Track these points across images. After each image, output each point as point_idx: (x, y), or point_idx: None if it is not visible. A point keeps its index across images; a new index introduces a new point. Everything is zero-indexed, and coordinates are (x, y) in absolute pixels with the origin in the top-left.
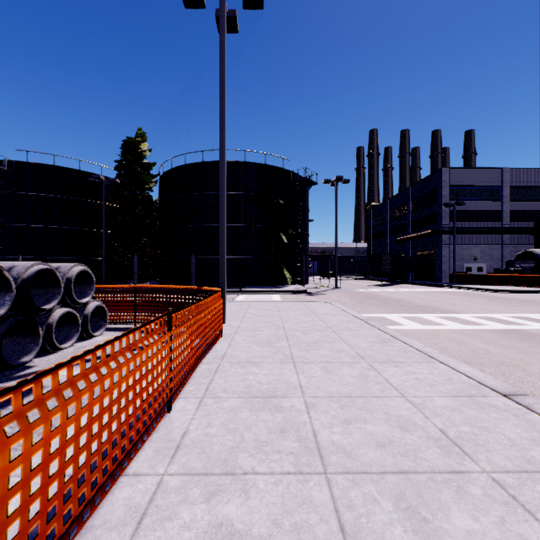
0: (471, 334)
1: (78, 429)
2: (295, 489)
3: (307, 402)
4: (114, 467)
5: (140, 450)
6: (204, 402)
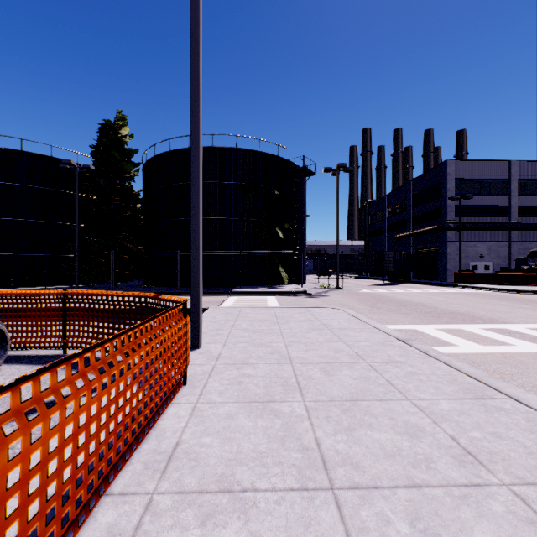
0: None
1: None
2: None
3: None
4: None
5: None
6: None
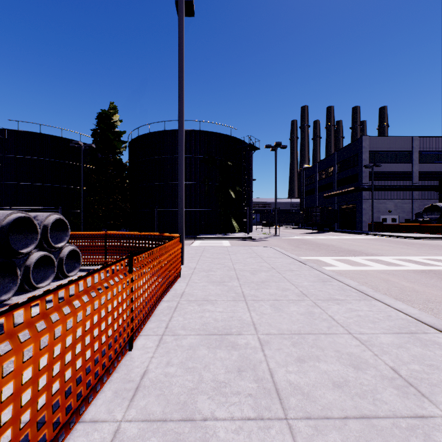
0: (395, 274)
1: (19, 386)
2: (257, 439)
3: (261, 340)
4: (68, 417)
5: (99, 392)
6: (164, 339)
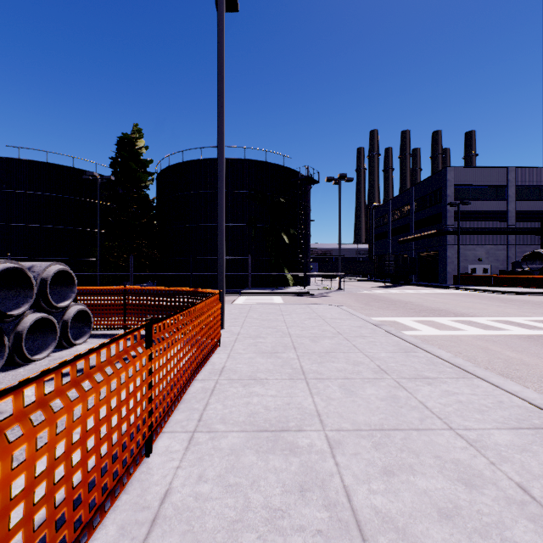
0: (496, 341)
1: None
2: None
3: (330, 439)
4: None
5: (98, 527)
6: (196, 438)
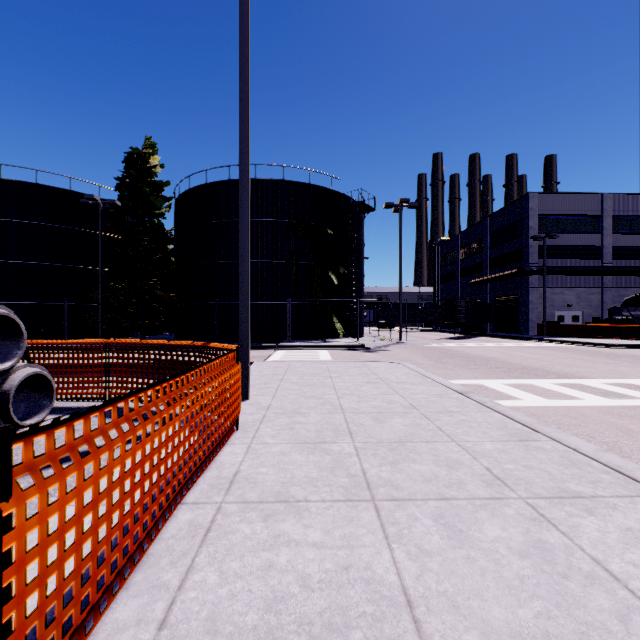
0: (632, 416)
1: None
2: None
3: None
4: None
5: None
6: None
